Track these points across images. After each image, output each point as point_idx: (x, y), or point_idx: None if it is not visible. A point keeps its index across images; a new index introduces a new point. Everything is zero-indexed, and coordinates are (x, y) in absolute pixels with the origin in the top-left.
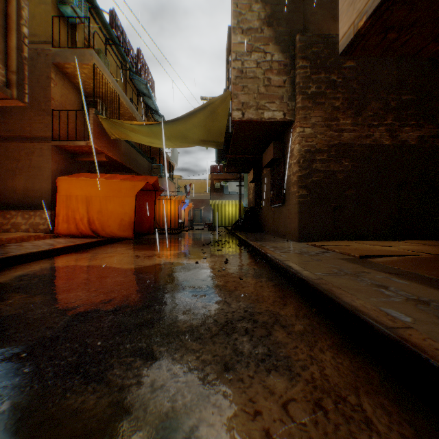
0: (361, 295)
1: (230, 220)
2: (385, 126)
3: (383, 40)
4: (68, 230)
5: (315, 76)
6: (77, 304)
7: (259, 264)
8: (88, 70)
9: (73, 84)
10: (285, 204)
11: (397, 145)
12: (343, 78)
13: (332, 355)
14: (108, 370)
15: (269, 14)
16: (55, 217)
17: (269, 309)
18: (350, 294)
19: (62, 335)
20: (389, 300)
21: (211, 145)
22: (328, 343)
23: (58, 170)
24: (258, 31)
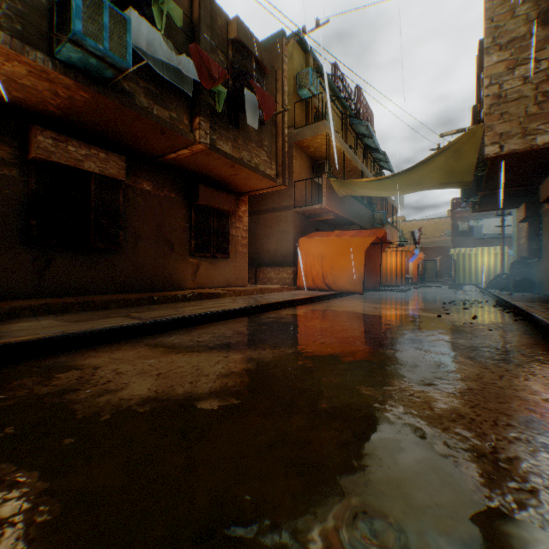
0: None
1: (484, 275)
2: None
3: None
4: (306, 283)
5: None
6: (356, 327)
7: (518, 323)
8: (320, 139)
9: (306, 153)
10: None
11: None
12: None
13: None
14: (398, 348)
15: (543, 8)
16: (296, 272)
17: (514, 347)
18: None
19: (362, 337)
20: None
21: (453, 186)
22: None
23: (297, 232)
24: (524, 38)
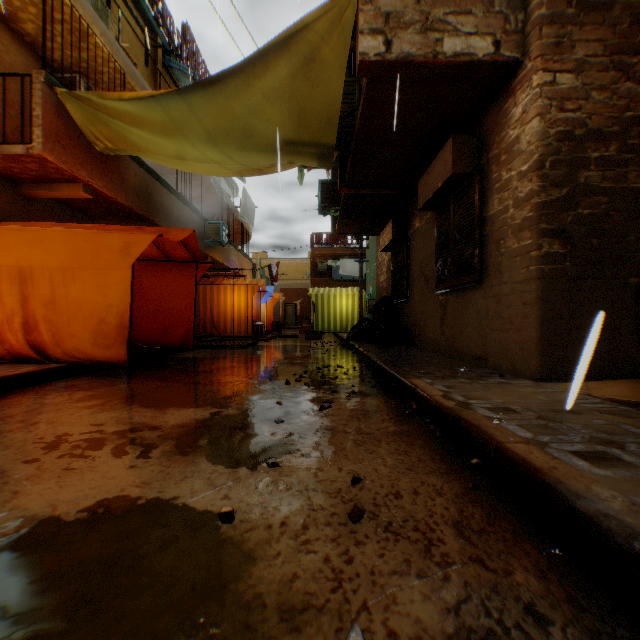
0: None
1: (344, 321)
2: None
3: None
4: None
5: None
6: None
7: (513, 530)
8: None
9: (20, 38)
10: (484, 283)
11: None
12: None
13: None
14: None
15: None
16: None
17: None
18: None
19: None
20: None
21: (307, 154)
22: None
23: None
24: None
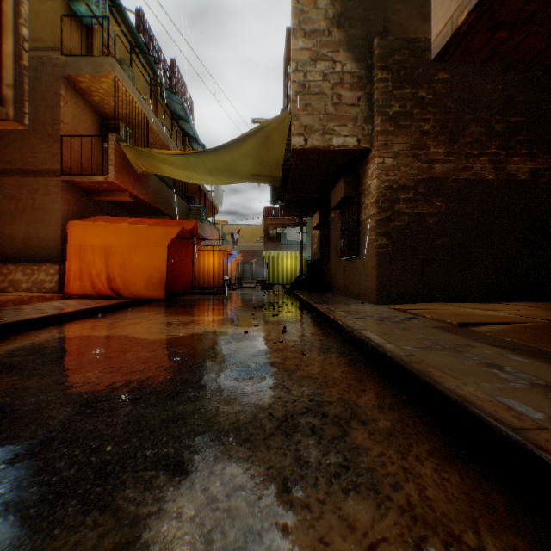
0: (468, 378)
1: (289, 276)
2: (488, 156)
3: (490, 40)
4: (81, 289)
5: (398, 92)
6: (84, 390)
7: (327, 334)
8: (107, 84)
9: (89, 103)
10: (360, 255)
11: (503, 181)
12: (435, 94)
13: (434, 467)
14: (118, 490)
15: (339, 11)
16: (66, 272)
17: (343, 397)
18: (453, 377)
19: (59, 436)
20: (507, 387)
21: (265, 180)
22: (427, 447)
23: (69, 212)
24: (325, 34)
